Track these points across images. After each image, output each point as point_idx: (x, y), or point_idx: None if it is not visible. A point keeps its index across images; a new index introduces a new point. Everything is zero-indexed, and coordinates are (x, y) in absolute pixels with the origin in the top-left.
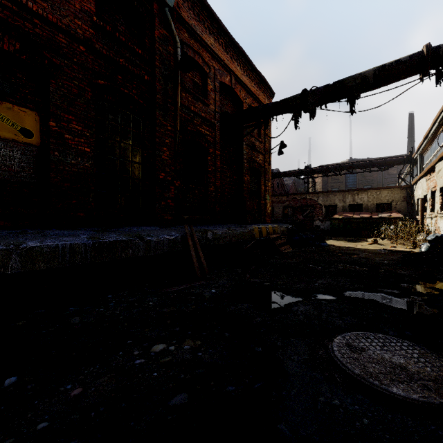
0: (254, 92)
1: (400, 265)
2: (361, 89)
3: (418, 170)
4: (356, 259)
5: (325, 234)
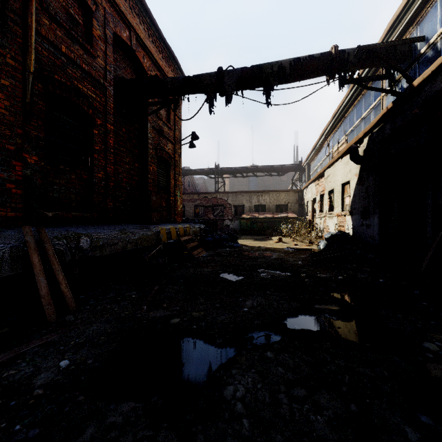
0: (162, 66)
1: (314, 266)
2: (278, 79)
3: (306, 177)
4: (273, 261)
5: (234, 233)
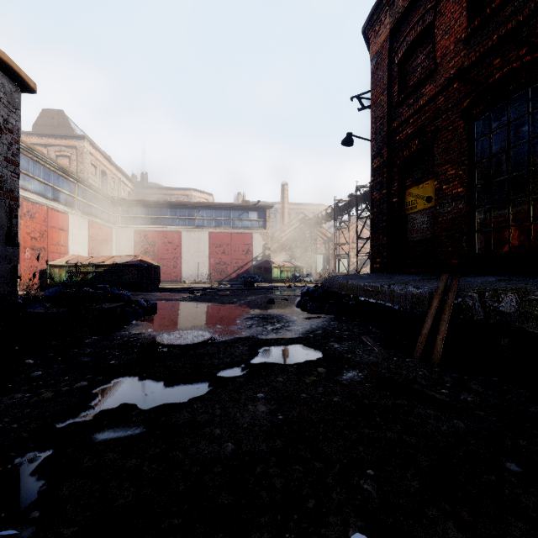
0: None
1: None
2: None
3: None
4: None
5: None
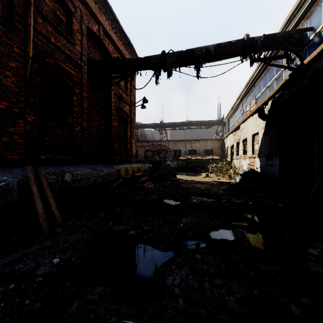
0: (121, 50)
1: (231, 194)
2: (205, 59)
3: (227, 129)
4: (201, 191)
5: (174, 170)
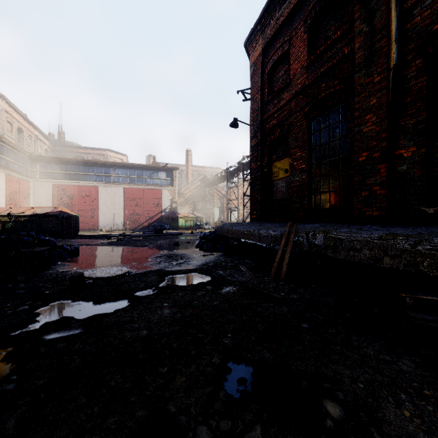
0: None
1: None
2: None
3: None
4: None
5: None
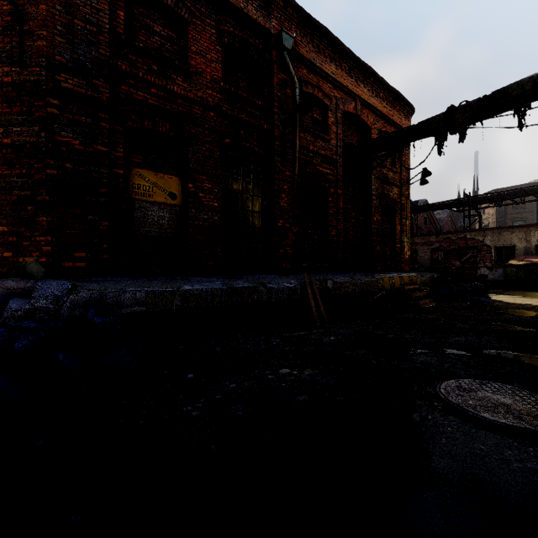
0: (386, 113)
1: None
2: (533, 96)
3: None
4: (525, 318)
5: (496, 286)
